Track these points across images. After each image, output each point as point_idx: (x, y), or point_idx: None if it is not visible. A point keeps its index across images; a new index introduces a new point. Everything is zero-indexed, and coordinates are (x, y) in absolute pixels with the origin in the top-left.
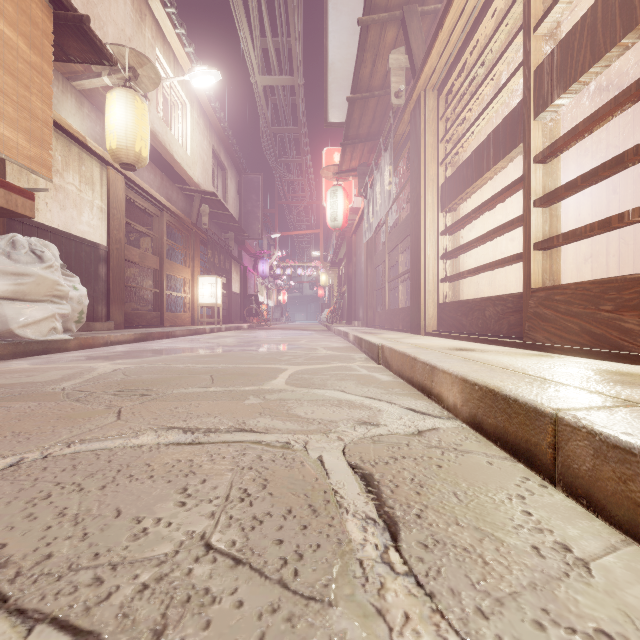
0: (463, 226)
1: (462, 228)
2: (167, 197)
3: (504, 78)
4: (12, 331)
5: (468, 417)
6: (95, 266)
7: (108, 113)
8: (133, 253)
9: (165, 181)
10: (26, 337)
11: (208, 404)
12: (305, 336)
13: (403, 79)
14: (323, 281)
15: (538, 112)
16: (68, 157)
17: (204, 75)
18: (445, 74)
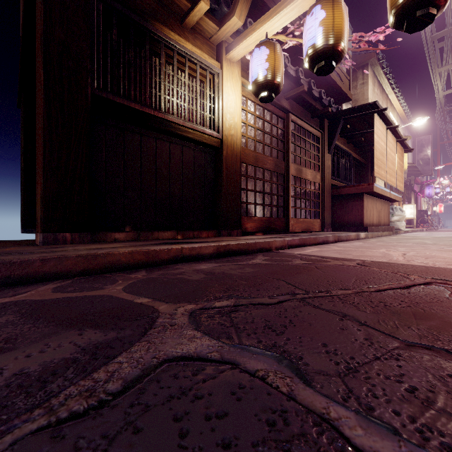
0: None
1: None
2: None
3: None
4: (398, 228)
5: None
6: None
7: None
8: None
9: None
10: (401, 230)
11: None
12: None
13: None
14: None
15: None
16: None
17: (420, 121)
18: None
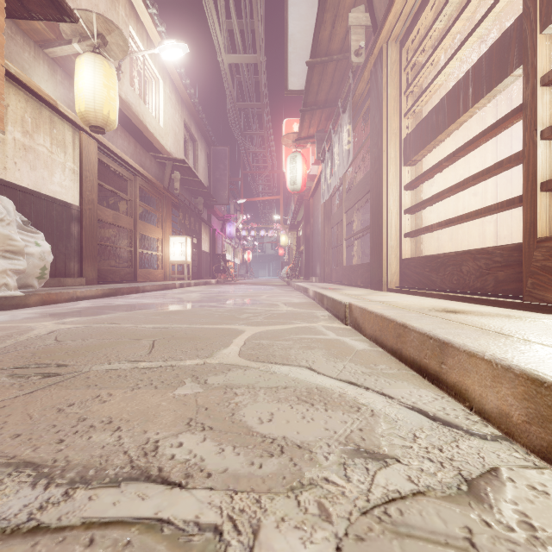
0: (425, 181)
1: (424, 183)
2: (140, 163)
3: (469, 29)
4: None
5: (548, 449)
6: (67, 225)
7: (77, 77)
8: (107, 214)
9: (139, 149)
10: None
11: (122, 396)
12: (266, 291)
13: (363, 37)
14: (283, 241)
15: (548, 21)
16: (39, 119)
17: (172, 48)
18: (410, 22)
